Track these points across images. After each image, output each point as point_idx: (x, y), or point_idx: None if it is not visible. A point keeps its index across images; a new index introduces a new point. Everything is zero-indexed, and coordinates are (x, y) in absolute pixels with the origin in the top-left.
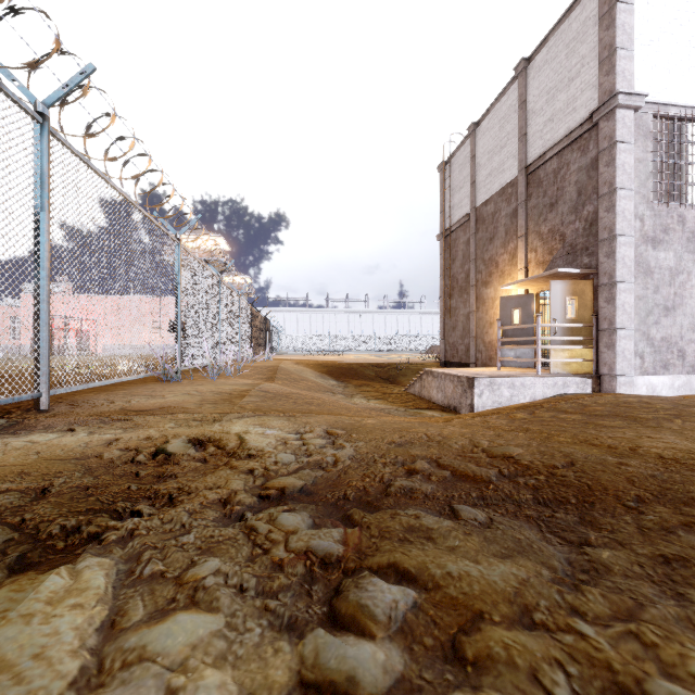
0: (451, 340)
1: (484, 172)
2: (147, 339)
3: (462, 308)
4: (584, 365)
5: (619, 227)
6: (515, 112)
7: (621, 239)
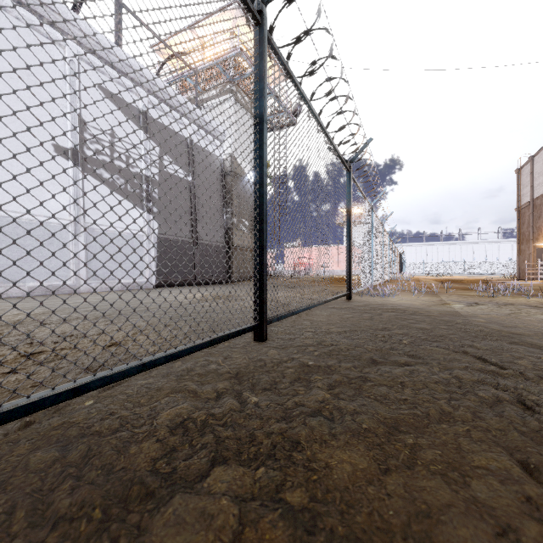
0: (522, 267)
1: (536, 182)
2: (335, 267)
3: (527, 251)
4: None
5: None
6: None
7: None
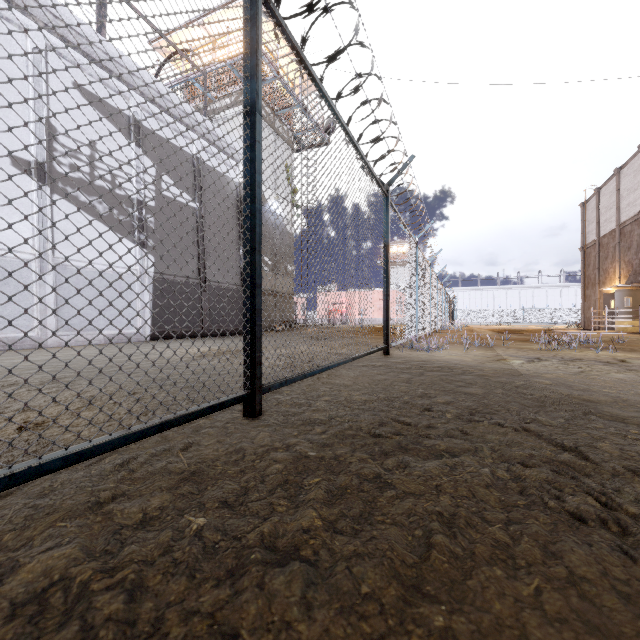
0: (587, 315)
1: (603, 218)
2: (376, 315)
3: (592, 296)
4: (635, 328)
5: None
6: (615, 192)
7: None
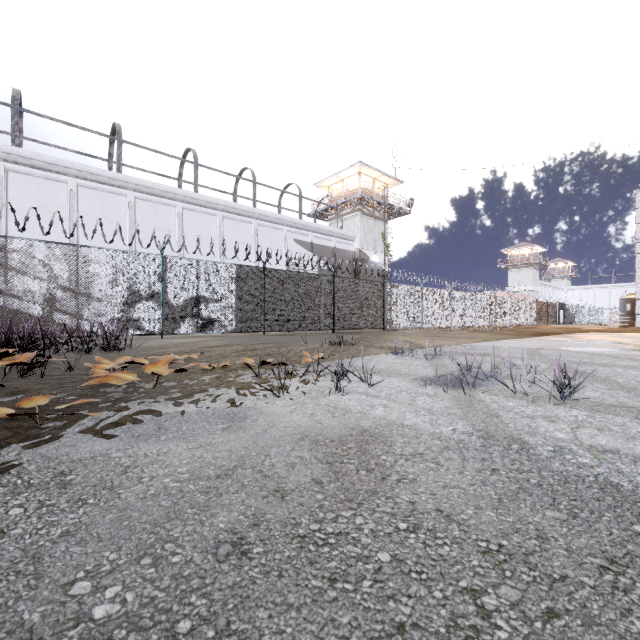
0: None
1: None
2: None
3: None
4: (634, 326)
5: (637, 281)
6: None
7: (638, 285)
